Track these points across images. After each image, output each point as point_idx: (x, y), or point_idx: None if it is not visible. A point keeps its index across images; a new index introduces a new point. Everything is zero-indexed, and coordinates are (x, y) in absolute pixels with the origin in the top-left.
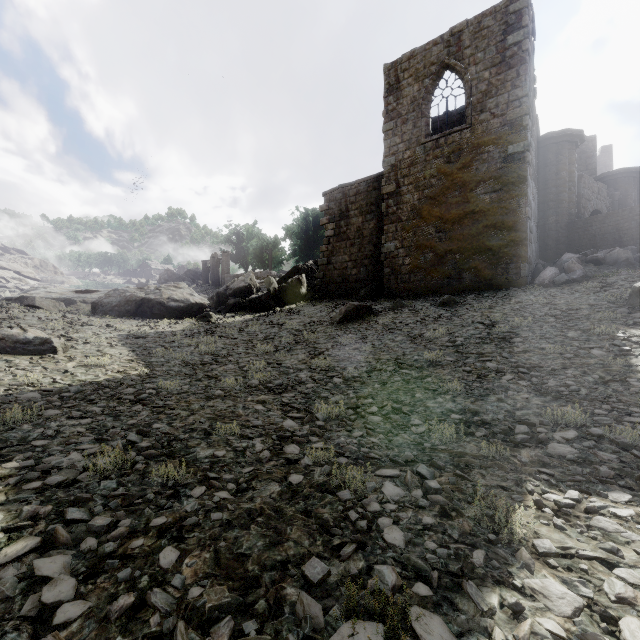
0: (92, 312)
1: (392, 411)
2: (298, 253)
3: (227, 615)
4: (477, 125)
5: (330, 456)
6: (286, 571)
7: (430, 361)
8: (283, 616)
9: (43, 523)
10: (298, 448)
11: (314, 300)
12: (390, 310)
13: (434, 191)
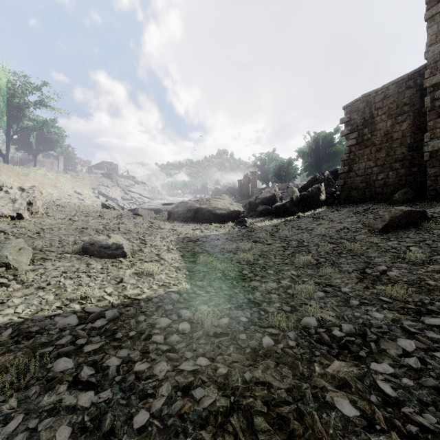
0: (168, 218)
1: None
2: (308, 169)
3: None
4: None
5: None
6: None
7: None
8: None
9: None
10: None
11: (334, 205)
12: None
13: None
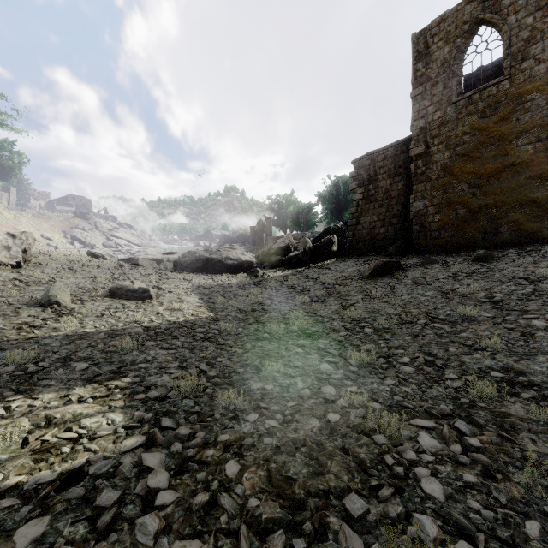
0: (174, 269)
1: (424, 363)
2: (329, 216)
3: (279, 528)
4: (518, 74)
5: (364, 400)
6: (328, 500)
7: (464, 316)
8: (327, 541)
9: (147, 426)
10: (334, 390)
11: (344, 257)
12: (419, 265)
13: (467, 148)
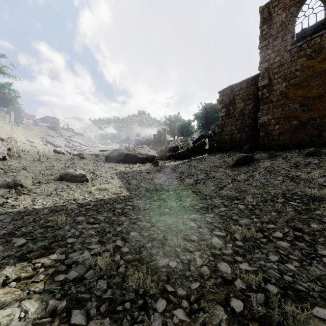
0: (105, 160)
1: (295, 238)
2: (201, 127)
3: None
4: None
5: (260, 282)
6: None
7: (313, 196)
8: None
9: (57, 320)
10: (229, 267)
11: (213, 153)
12: (267, 158)
13: (298, 80)
